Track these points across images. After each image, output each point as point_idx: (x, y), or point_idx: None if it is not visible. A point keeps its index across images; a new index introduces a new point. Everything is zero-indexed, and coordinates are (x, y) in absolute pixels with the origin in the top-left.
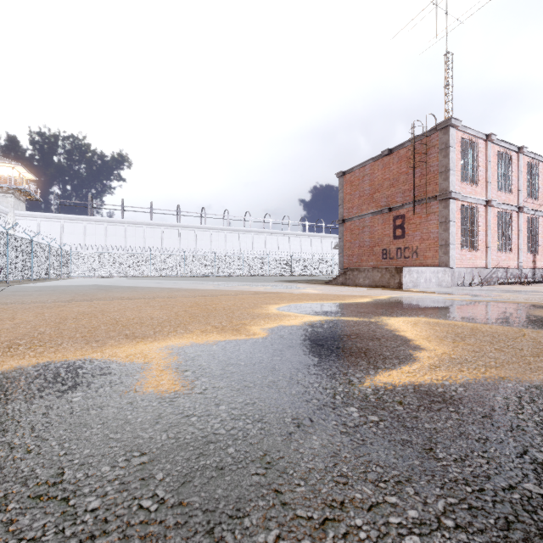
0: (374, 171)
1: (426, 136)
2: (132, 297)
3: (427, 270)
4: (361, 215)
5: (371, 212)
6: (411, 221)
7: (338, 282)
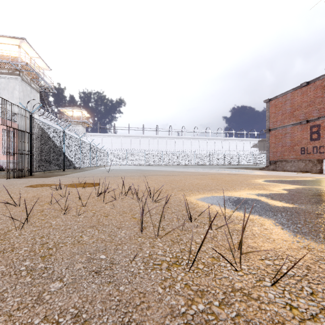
0: (294, 97)
1: None
2: (168, 174)
3: None
4: (284, 126)
5: (291, 124)
6: None
7: (269, 168)
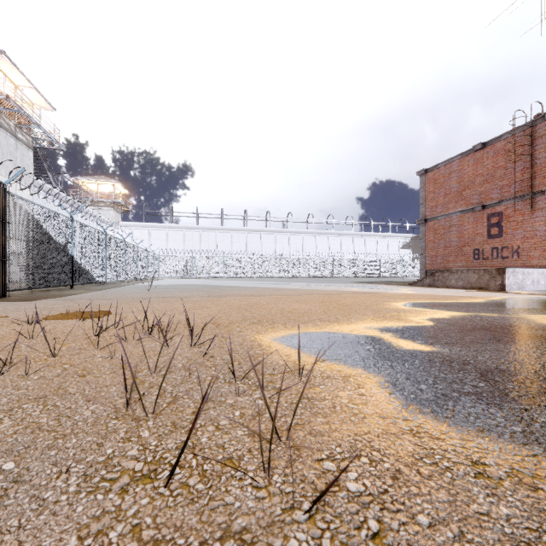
0: (463, 167)
1: (530, 126)
2: (253, 294)
3: (534, 271)
4: (447, 213)
5: (459, 210)
6: (511, 219)
7: (424, 283)
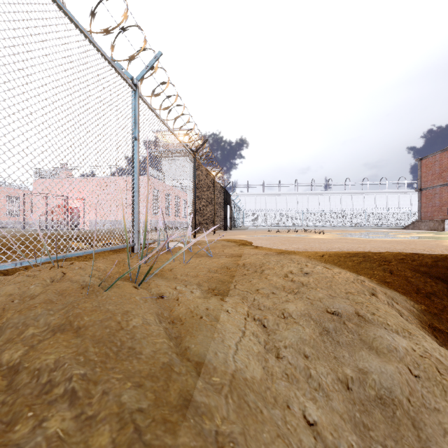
0: (442, 159)
1: None
2: None
3: None
4: (433, 186)
5: (439, 185)
6: None
7: (409, 228)
